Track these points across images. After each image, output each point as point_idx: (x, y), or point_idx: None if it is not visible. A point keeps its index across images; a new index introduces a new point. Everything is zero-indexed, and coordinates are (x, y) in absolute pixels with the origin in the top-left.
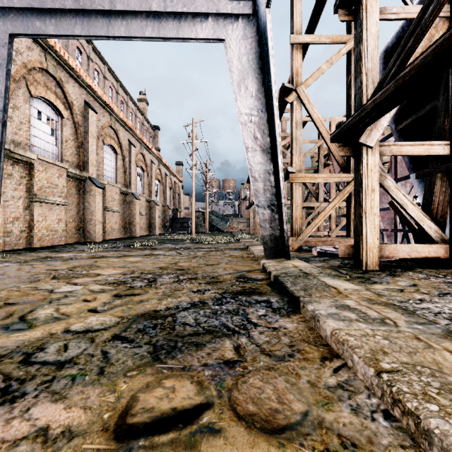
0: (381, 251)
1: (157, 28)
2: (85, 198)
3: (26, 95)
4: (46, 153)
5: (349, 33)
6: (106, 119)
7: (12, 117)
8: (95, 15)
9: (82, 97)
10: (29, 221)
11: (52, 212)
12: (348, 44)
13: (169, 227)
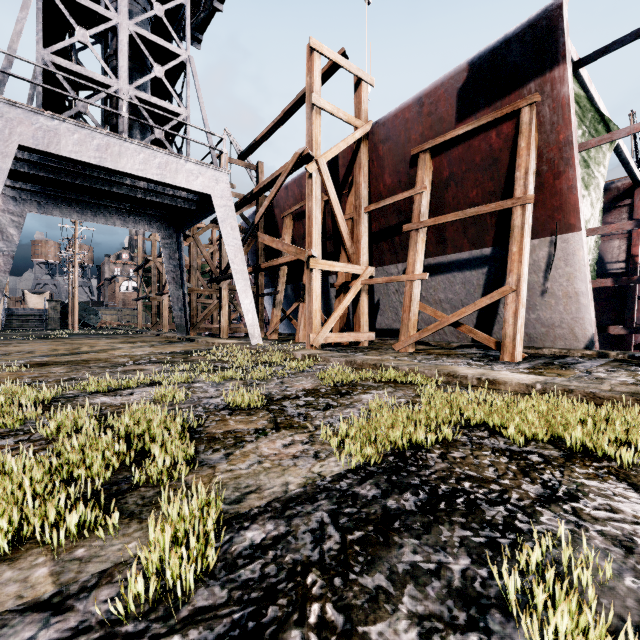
0: (230, 331)
1: (124, 223)
2: None
3: None
4: None
5: None
6: None
7: None
8: (87, 211)
9: None
10: None
11: None
12: None
13: (3, 321)
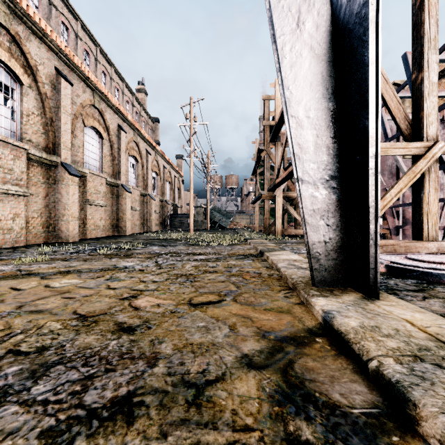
0: None
1: None
2: (57, 188)
3: None
4: None
5: None
6: (88, 95)
7: None
8: None
9: (52, 64)
10: None
11: (3, 205)
12: None
13: (167, 223)
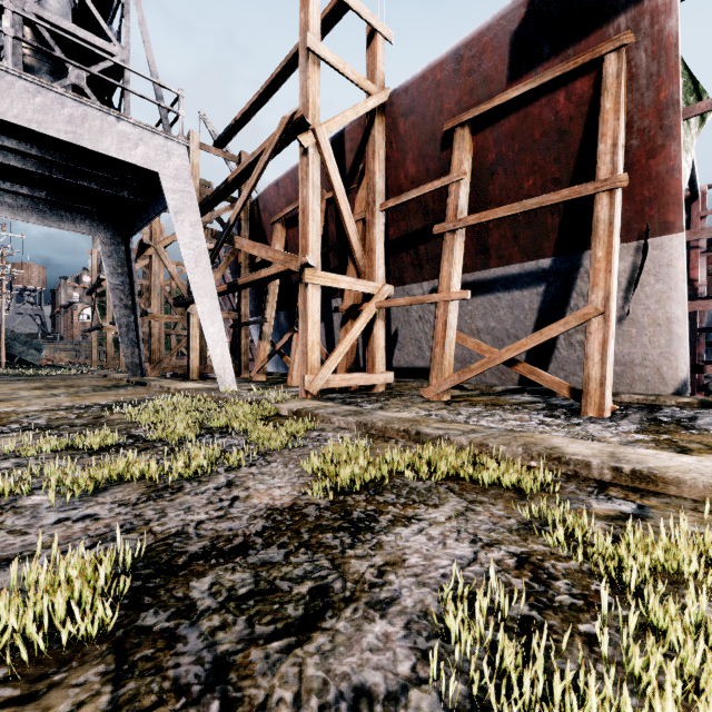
0: (203, 370)
1: (42, 219)
2: None
3: None
4: None
5: None
6: None
7: None
8: None
9: None
10: None
11: None
12: None
13: None
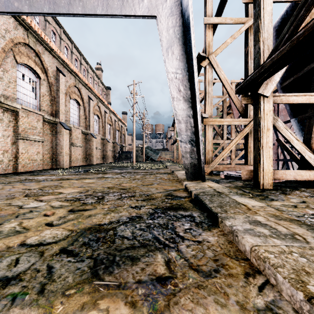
0: (273, 175)
1: (106, 7)
2: (57, 136)
3: (13, 62)
4: (28, 104)
5: (247, 16)
6: (72, 80)
7: (2, 78)
8: None
9: (54, 65)
10: (15, 153)
11: (32, 147)
12: (246, 24)
13: (117, 157)
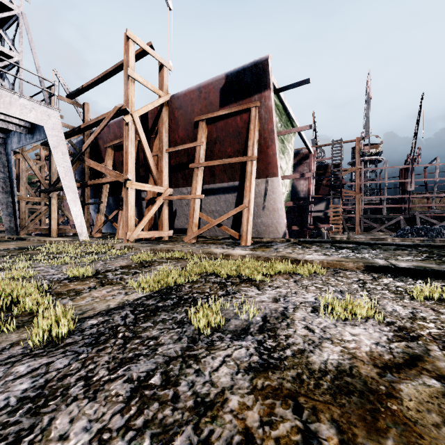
0: (59, 231)
1: None
2: None
3: None
4: None
5: None
6: None
7: None
8: None
9: None
10: None
11: None
12: None
13: None
